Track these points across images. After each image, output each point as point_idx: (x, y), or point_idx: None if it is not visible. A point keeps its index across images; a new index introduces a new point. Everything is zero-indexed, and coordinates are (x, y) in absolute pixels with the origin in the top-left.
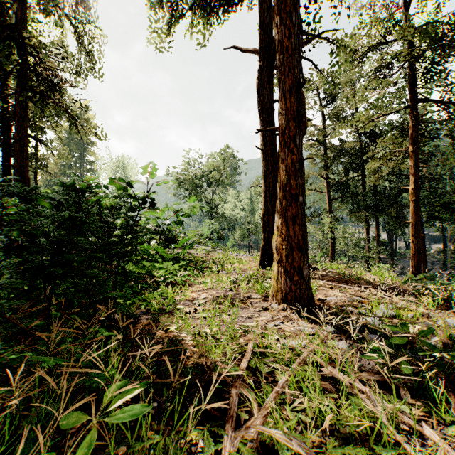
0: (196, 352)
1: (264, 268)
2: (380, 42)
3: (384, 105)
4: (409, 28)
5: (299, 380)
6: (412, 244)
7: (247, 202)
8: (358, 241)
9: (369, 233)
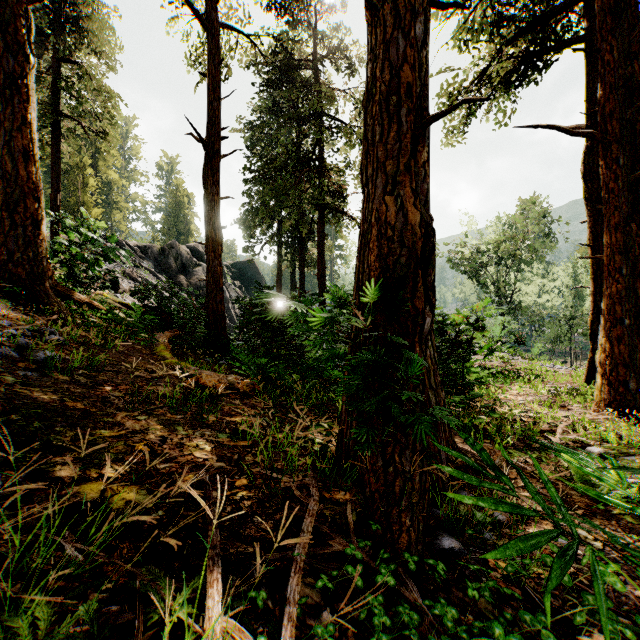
0: (531, 418)
1: (592, 384)
2: None
3: None
4: None
5: (604, 439)
6: None
7: (566, 281)
8: None
9: None
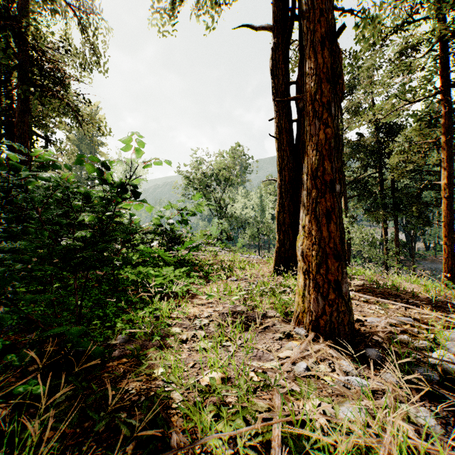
0: (184, 440)
1: (279, 274)
2: (407, 21)
3: (413, 90)
4: (444, 1)
5: None
6: (444, 245)
7: (256, 201)
8: (375, 242)
9: (387, 233)
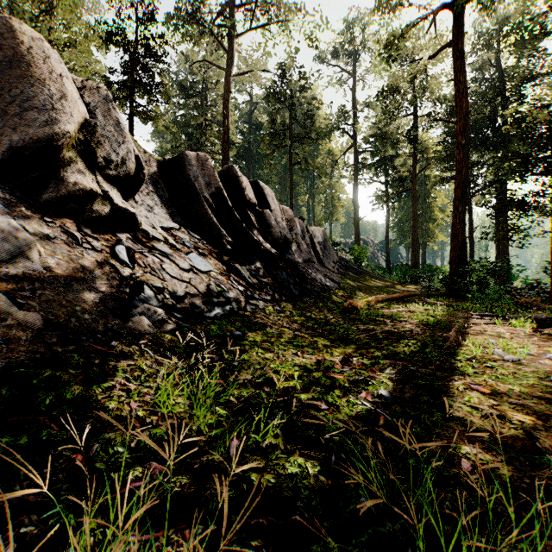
0: None
1: None
2: None
3: None
4: None
5: None
6: None
7: None
8: None
9: None
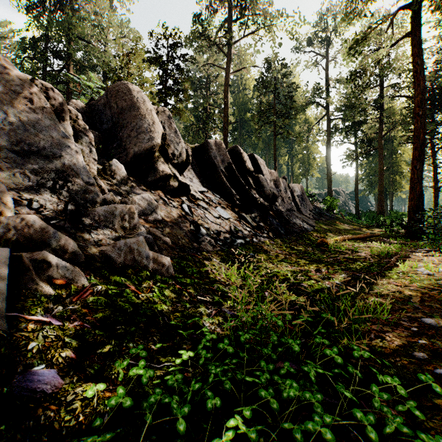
0: None
1: None
2: None
3: None
4: None
5: None
6: None
7: None
8: None
9: None
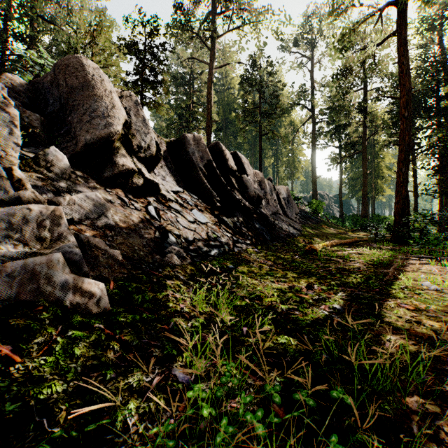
0: None
1: None
2: None
3: None
4: None
5: None
6: None
7: None
8: None
9: None
